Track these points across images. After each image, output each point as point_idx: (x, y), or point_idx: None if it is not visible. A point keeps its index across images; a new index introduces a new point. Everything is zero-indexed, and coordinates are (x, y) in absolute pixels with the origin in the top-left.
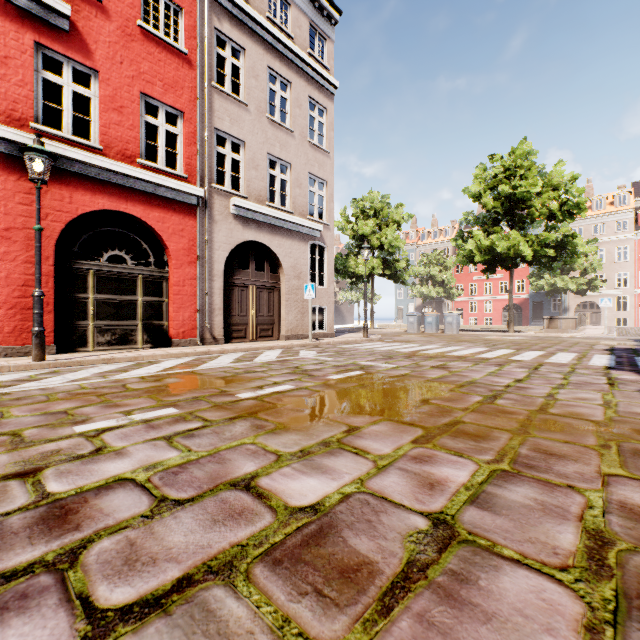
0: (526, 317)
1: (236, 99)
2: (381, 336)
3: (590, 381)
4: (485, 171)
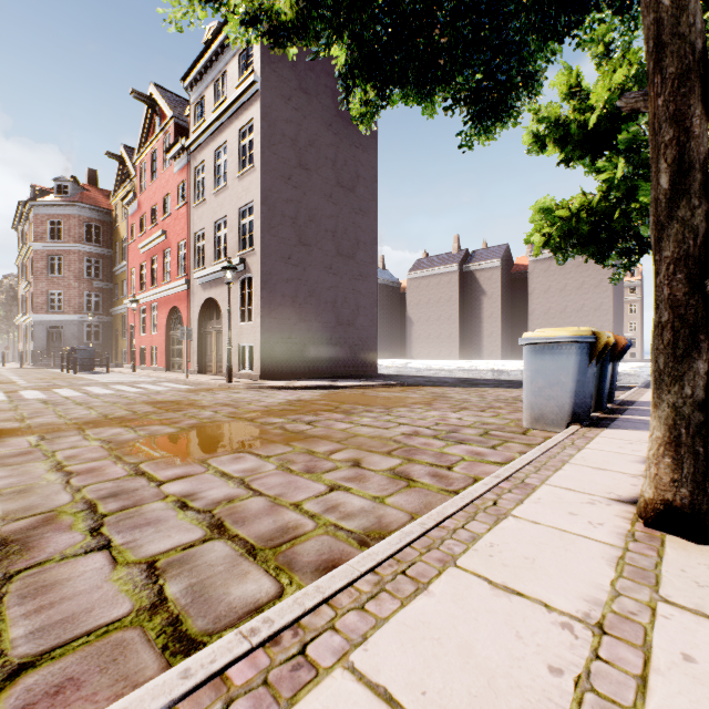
0: None
1: (201, 203)
2: (333, 390)
3: None
4: None
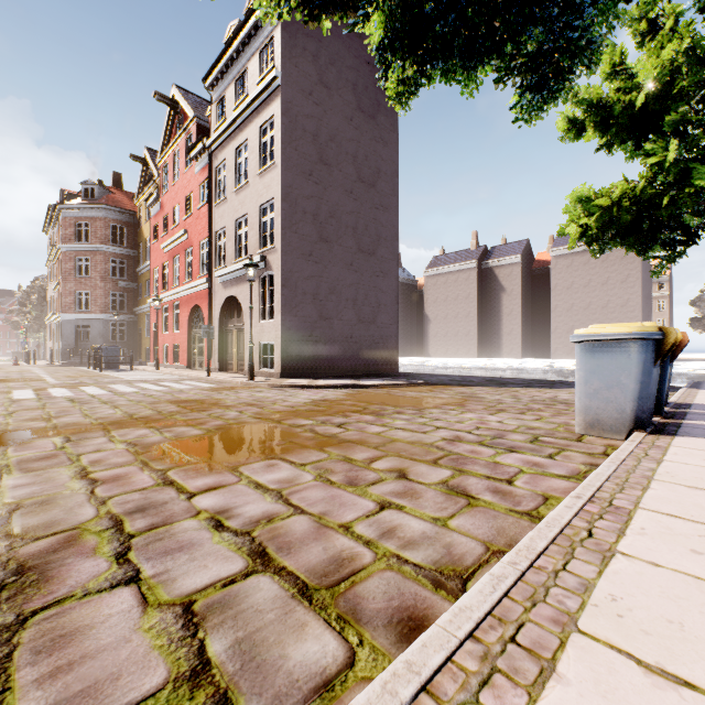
0: None
1: (222, 201)
2: (357, 389)
3: None
4: None
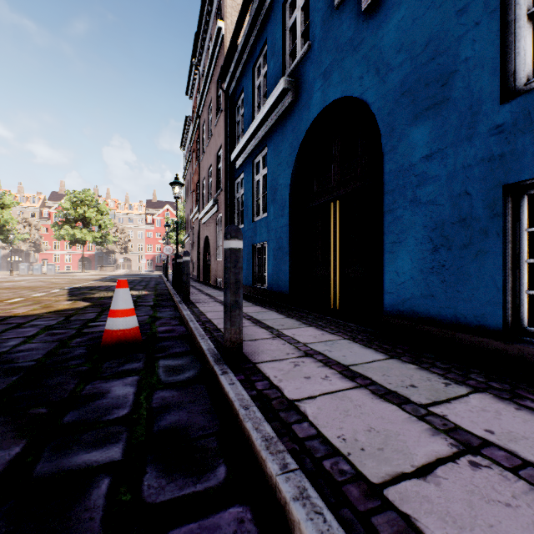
0: (94, 265)
1: None
2: None
3: (97, 278)
4: (71, 195)
